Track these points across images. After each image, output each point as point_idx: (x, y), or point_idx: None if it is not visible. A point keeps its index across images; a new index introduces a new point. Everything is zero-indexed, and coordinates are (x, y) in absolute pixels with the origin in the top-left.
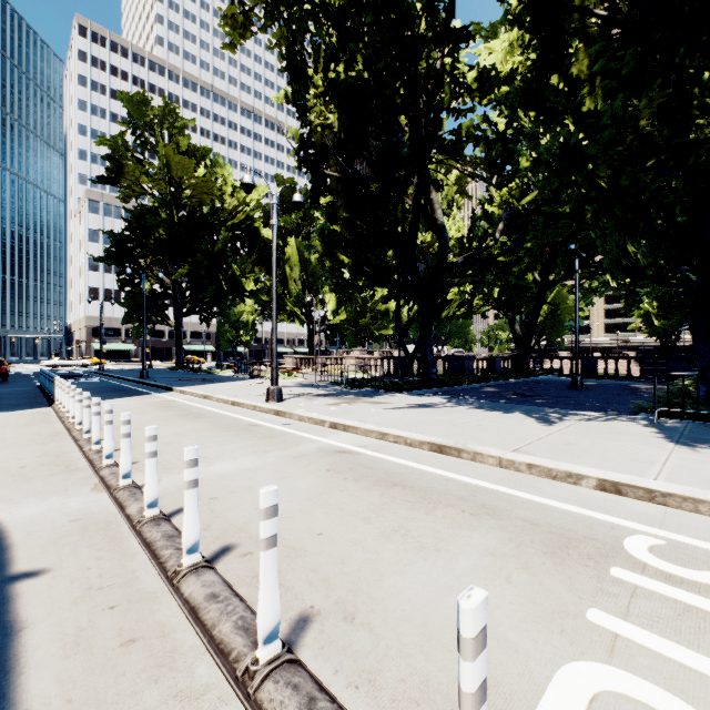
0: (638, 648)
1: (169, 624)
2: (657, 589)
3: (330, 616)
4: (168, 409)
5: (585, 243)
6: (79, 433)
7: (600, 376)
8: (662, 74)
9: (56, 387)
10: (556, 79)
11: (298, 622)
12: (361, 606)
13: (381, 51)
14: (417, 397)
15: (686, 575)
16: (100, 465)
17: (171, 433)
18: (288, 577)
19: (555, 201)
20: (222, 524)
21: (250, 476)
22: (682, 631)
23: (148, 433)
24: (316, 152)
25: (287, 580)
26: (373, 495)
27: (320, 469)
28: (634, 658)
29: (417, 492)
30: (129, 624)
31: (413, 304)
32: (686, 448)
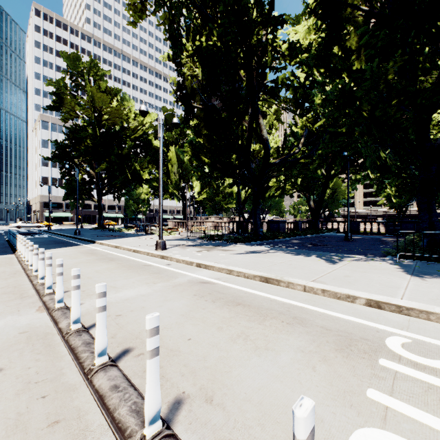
0: (402, 416)
1: (83, 408)
2: (410, 373)
3: (196, 399)
4: (91, 255)
5: (354, 151)
6: (31, 271)
7: (362, 233)
8: (401, 48)
9: (17, 241)
10: (337, 49)
11: (174, 404)
12: (217, 391)
13: (228, 29)
14: (251, 246)
15: (427, 363)
16: (43, 293)
17: (93, 271)
18: (168, 371)
19: (335, 125)
20: (124, 333)
21: (143, 299)
22: (429, 403)
23: (73, 273)
24: (188, 92)
25: (167, 373)
26: (224, 311)
27: (189, 294)
28: (399, 424)
29: (253, 309)
30: (55, 409)
31: (248, 188)
32: (418, 278)
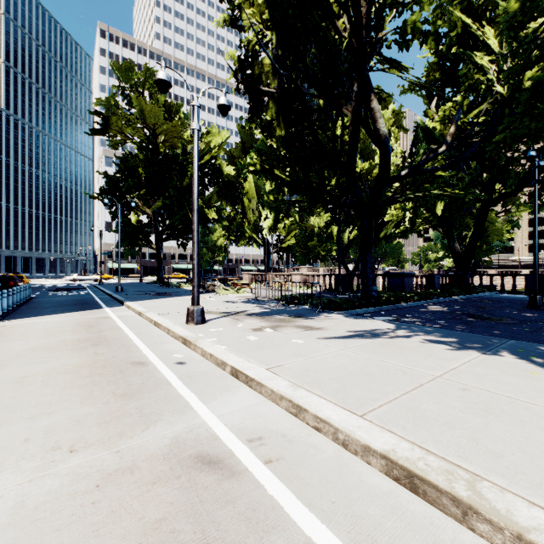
0: None
1: None
2: None
3: None
4: (82, 330)
5: None
6: None
7: None
8: None
9: None
10: None
11: None
12: None
13: None
14: (357, 320)
15: None
16: None
17: (17, 376)
18: None
19: (513, 103)
20: None
21: None
22: None
23: None
24: (254, 72)
25: None
26: None
27: None
28: None
29: None
30: None
31: (353, 227)
32: None
